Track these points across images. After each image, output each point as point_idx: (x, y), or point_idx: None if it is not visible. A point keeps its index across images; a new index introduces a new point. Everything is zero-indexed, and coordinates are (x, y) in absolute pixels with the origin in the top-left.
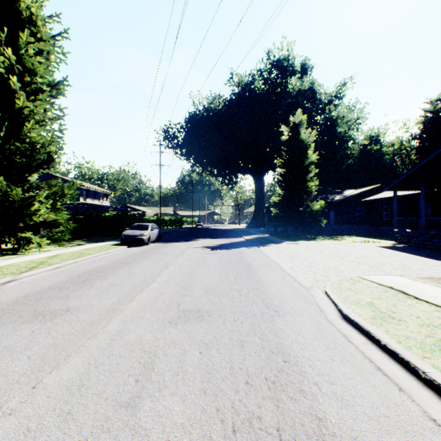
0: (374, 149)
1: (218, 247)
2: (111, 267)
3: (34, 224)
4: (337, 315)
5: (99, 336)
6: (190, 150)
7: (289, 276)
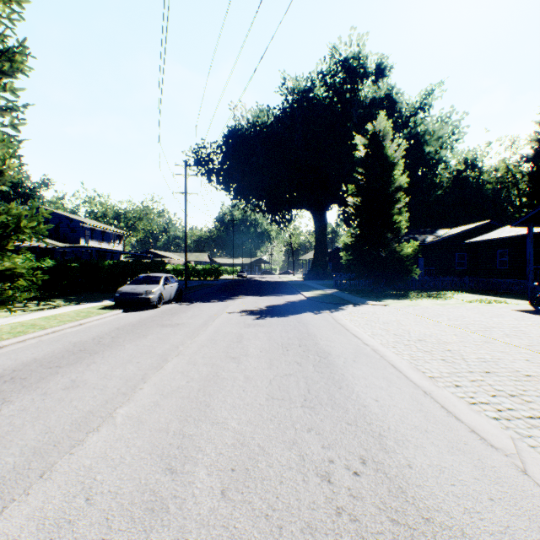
0: (472, 176)
1: (265, 311)
2: (51, 363)
3: None
4: None
5: None
6: (229, 177)
7: (429, 398)
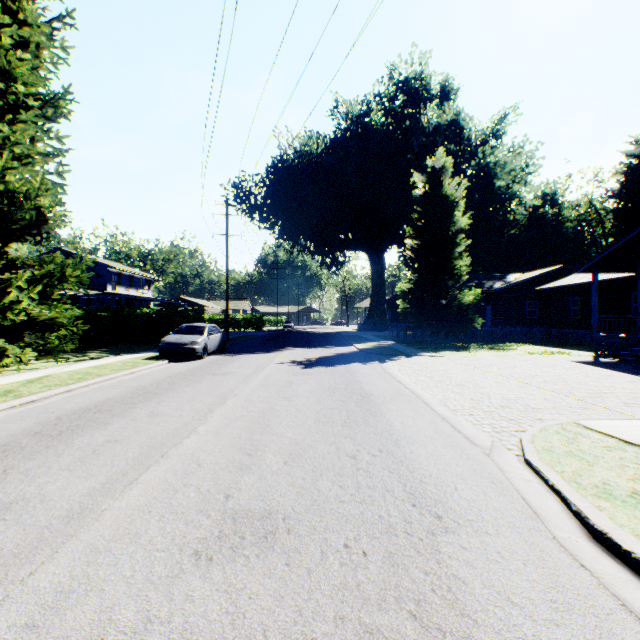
0: (550, 212)
1: (314, 362)
2: (125, 401)
3: (16, 326)
4: (577, 528)
5: (1, 613)
6: (274, 214)
7: (444, 421)
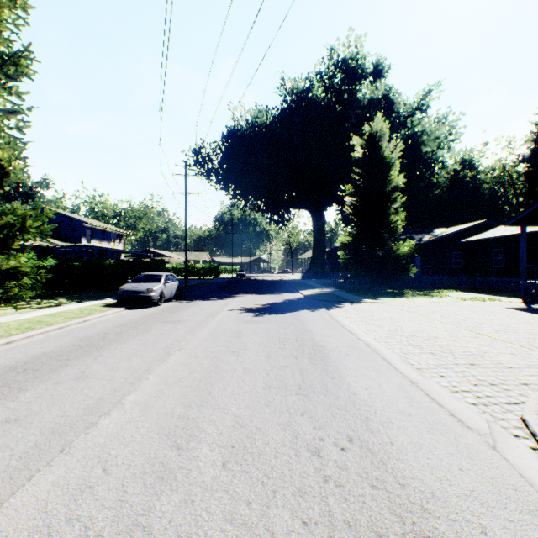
0: (468, 175)
1: (264, 308)
2: (60, 357)
3: None
4: None
5: None
6: (229, 177)
7: (415, 386)
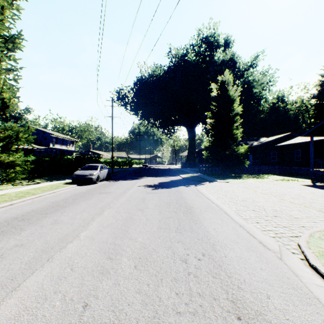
0: (281, 106)
1: (158, 185)
2: (41, 212)
3: None
4: None
5: None
6: (138, 107)
7: (242, 228)
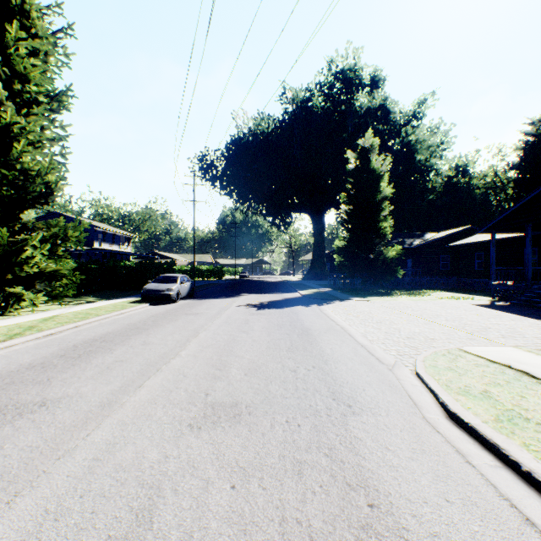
0: (462, 181)
1: (266, 305)
2: (122, 334)
3: (28, 276)
4: (440, 412)
5: (77, 453)
6: (232, 183)
7: (363, 348)
